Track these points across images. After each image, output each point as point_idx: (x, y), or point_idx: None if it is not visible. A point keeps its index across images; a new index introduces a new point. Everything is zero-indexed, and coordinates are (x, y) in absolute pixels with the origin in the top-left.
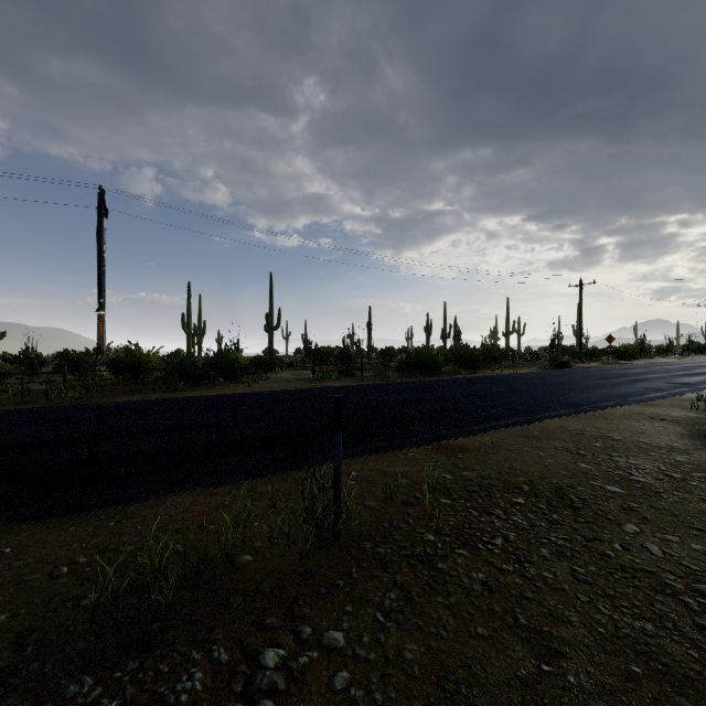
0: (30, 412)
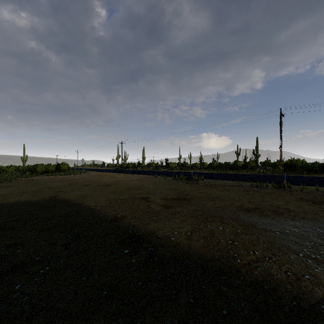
0: (258, 175)
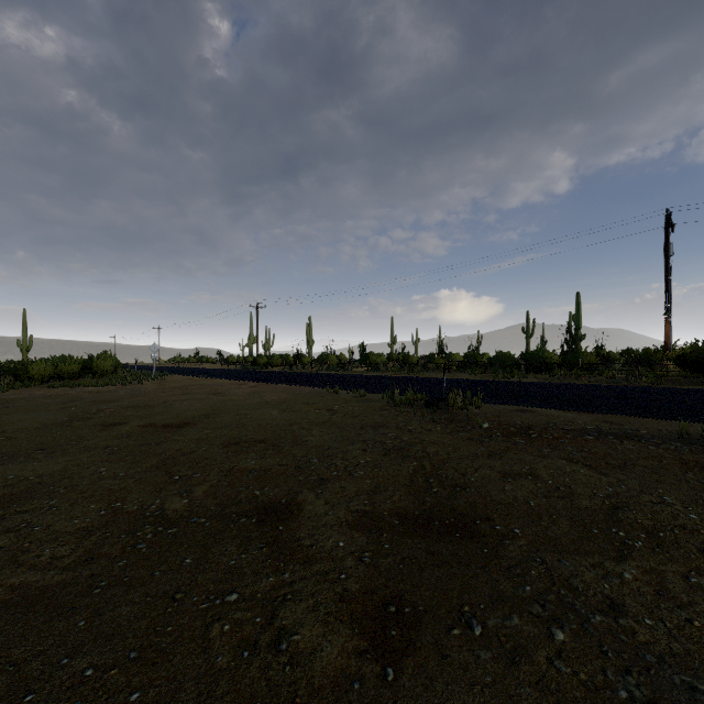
0: (619, 387)
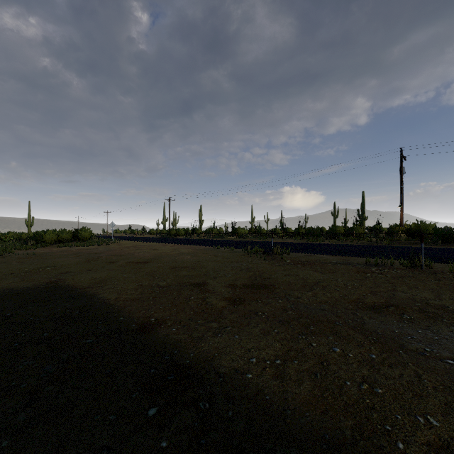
0: (369, 245)
